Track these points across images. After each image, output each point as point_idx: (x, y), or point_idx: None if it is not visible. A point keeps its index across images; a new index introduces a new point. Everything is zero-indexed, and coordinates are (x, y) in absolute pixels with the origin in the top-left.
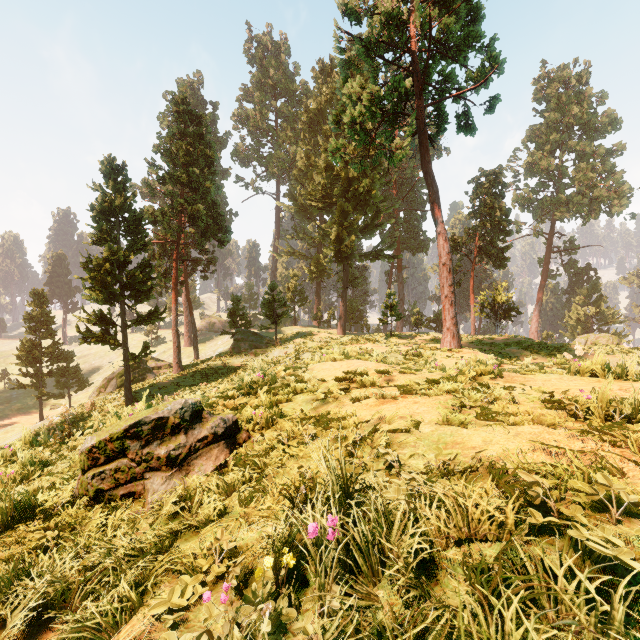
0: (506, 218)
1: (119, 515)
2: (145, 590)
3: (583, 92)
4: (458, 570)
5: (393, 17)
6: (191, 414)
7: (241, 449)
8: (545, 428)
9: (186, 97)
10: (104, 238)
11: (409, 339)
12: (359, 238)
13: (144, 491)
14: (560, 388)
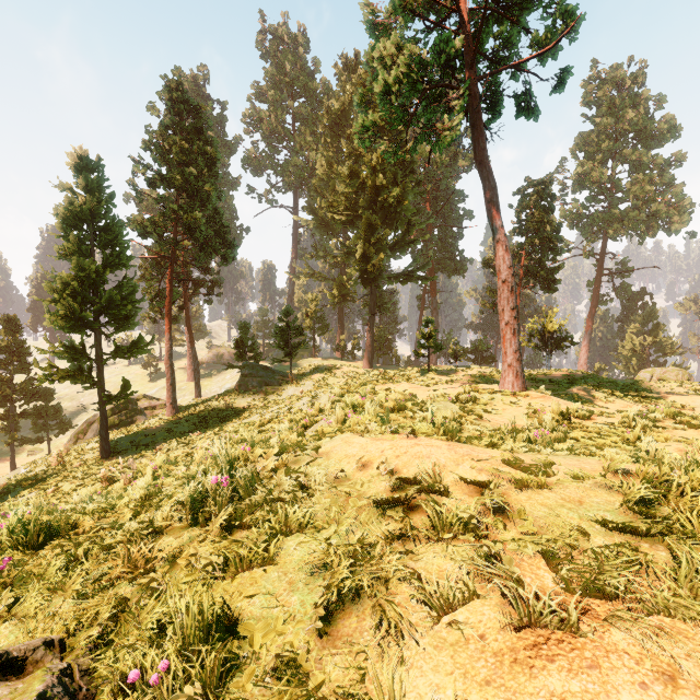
0: (556, 234)
1: None
2: None
3: (639, 95)
4: None
5: None
6: None
7: None
8: None
9: (181, 82)
10: (73, 250)
11: (450, 375)
12: (388, 257)
13: None
14: None
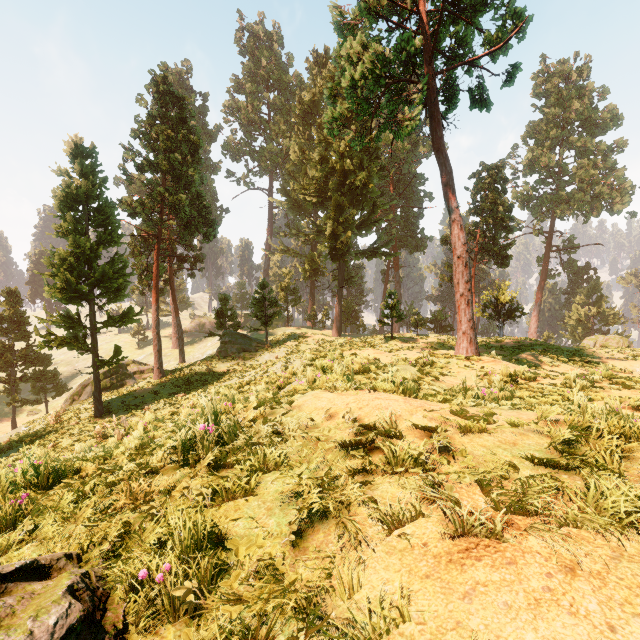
0: (508, 214)
1: None
2: None
3: (584, 87)
4: None
5: None
6: None
7: None
8: None
9: (167, 76)
10: (69, 229)
11: (411, 342)
12: (355, 235)
13: None
14: None
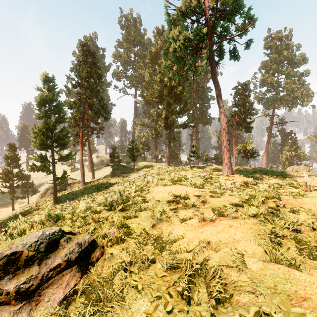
0: (251, 107)
1: None
2: None
3: (289, 44)
4: None
5: None
6: (47, 245)
7: (92, 270)
8: None
9: (87, 42)
10: (42, 115)
11: (203, 169)
12: (177, 117)
13: None
14: None
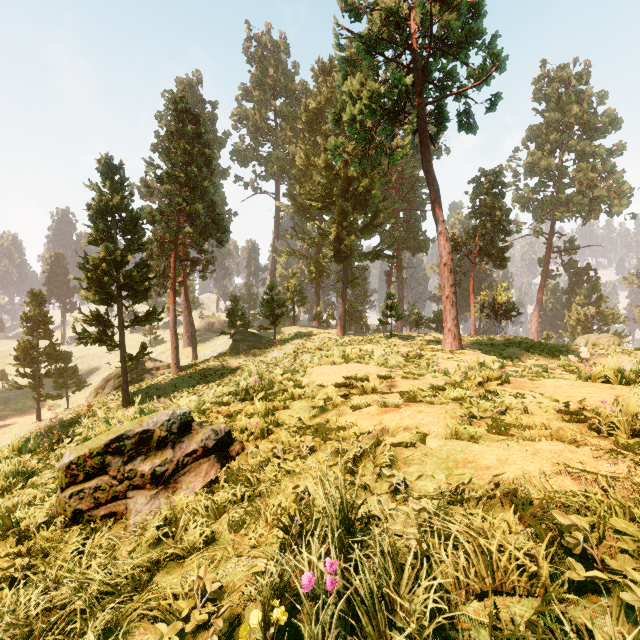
0: (506, 218)
1: (97, 540)
2: (116, 638)
3: (583, 92)
4: (482, 633)
5: (393, 13)
6: (179, 426)
7: (233, 463)
8: (566, 445)
9: (184, 96)
10: (101, 238)
11: (409, 340)
12: (359, 238)
13: (126, 511)
14: (573, 396)
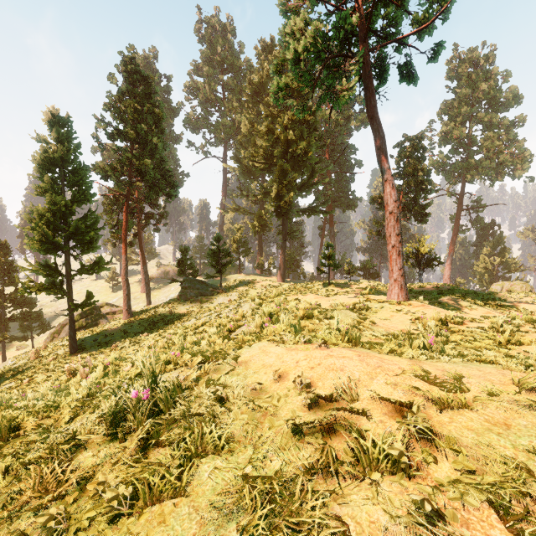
0: (427, 178)
1: None
2: None
3: (490, 71)
4: None
5: None
6: None
7: None
8: None
9: (134, 57)
10: (47, 188)
11: (346, 287)
12: (297, 195)
13: None
14: None
